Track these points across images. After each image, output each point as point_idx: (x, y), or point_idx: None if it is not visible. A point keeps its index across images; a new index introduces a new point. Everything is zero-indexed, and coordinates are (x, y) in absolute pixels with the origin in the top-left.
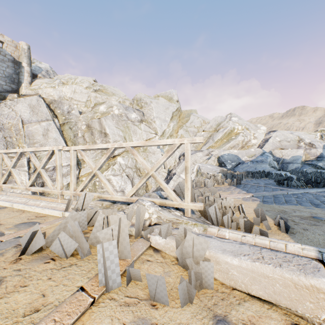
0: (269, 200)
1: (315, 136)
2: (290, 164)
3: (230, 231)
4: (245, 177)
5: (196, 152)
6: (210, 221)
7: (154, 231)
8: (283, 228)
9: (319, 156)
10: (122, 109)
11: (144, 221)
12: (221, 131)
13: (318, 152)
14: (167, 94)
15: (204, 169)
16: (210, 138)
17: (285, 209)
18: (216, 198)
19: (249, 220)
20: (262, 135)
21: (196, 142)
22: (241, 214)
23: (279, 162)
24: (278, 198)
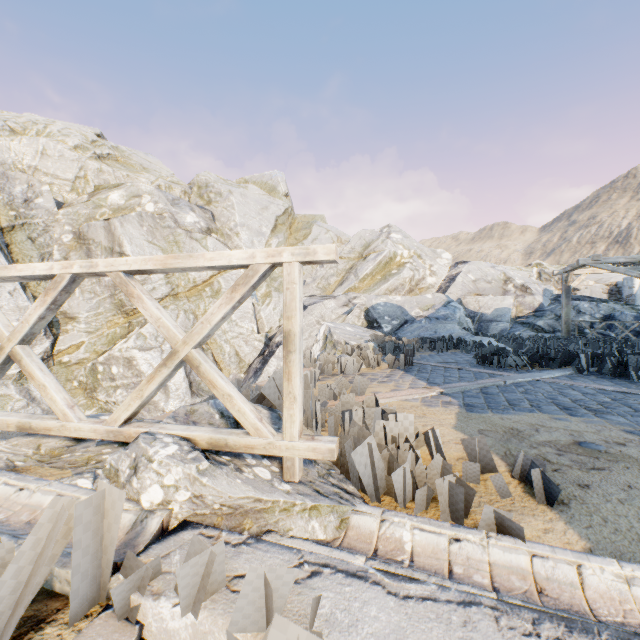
0: (477, 403)
1: (527, 274)
2: (492, 323)
3: (415, 524)
4: (419, 349)
5: (323, 299)
6: (358, 482)
7: (165, 571)
8: (540, 492)
9: (538, 308)
10: (164, 204)
11: (144, 516)
12: (372, 259)
13: (536, 302)
14: (265, 179)
15: (339, 335)
16: (352, 273)
17: (516, 426)
18: (369, 408)
19: (460, 480)
20: (445, 269)
21: (318, 259)
22: (435, 457)
23: (474, 319)
24: (493, 397)
